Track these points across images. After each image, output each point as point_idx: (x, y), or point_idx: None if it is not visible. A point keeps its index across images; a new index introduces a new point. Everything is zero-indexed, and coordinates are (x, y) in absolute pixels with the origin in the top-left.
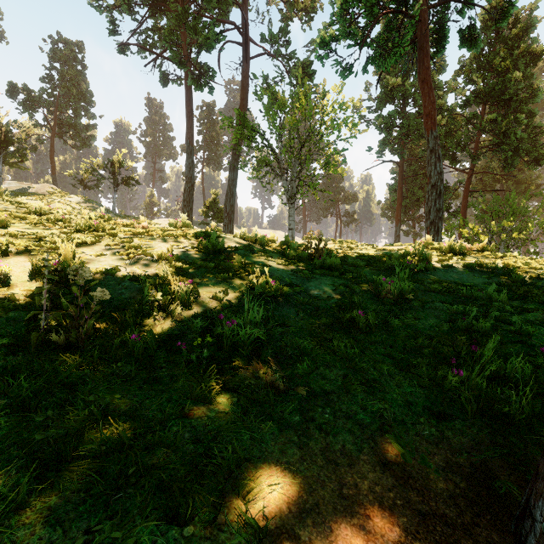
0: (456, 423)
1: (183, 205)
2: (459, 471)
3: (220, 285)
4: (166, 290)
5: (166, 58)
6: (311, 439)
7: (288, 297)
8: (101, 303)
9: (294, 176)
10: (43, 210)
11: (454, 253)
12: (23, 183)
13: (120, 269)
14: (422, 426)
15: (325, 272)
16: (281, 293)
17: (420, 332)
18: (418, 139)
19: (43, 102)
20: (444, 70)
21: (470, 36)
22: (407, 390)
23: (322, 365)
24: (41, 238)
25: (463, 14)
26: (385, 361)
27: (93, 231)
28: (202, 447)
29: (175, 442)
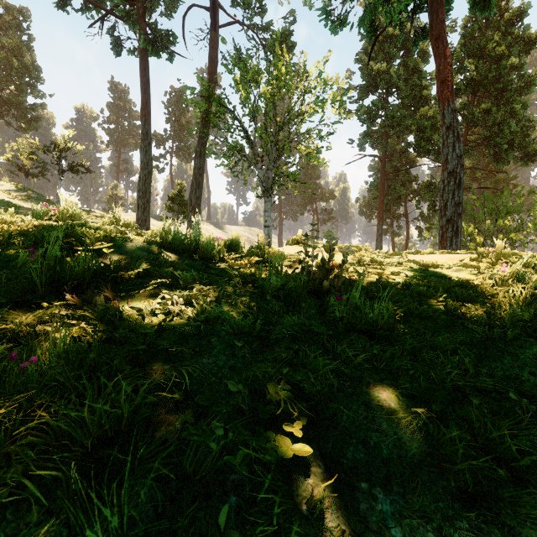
0: None
1: (137, 196)
2: None
3: None
4: None
5: (113, 14)
6: None
7: None
8: None
9: (271, 163)
10: None
11: None
12: None
13: None
14: None
15: (365, 348)
16: None
17: None
18: (403, 132)
19: None
20: (427, 61)
21: None
22: None
23: None
24: None
25: None
26: None
27: None
28: None
29: None
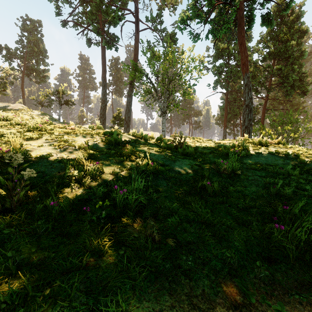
0: (281, 266)
1: (100, 116)
2: (292, 311)
3: (118, 165)
4: (81, 169)
5: (89, 29)
6: (179, 285)
7: (162, 173)
8: (37, 178)
9: (165, 100)
10: (8, 117)
11: (262, 145)
12: (4, 103)
13: (53, 154)
14: (259, 271)
15: (184, 156)
16: (157, 170)
17: (247, 196)
18: (236, 80)
19: (17, 55)
20: (251, 40)
21: (267, 19)
22: (244, 239)
23: (185, 221)
24: (2, 135)
25: (263, 6)
26: (227, 218)
27: (38, 131)
28: (93, 298)
29: (71, 295)
